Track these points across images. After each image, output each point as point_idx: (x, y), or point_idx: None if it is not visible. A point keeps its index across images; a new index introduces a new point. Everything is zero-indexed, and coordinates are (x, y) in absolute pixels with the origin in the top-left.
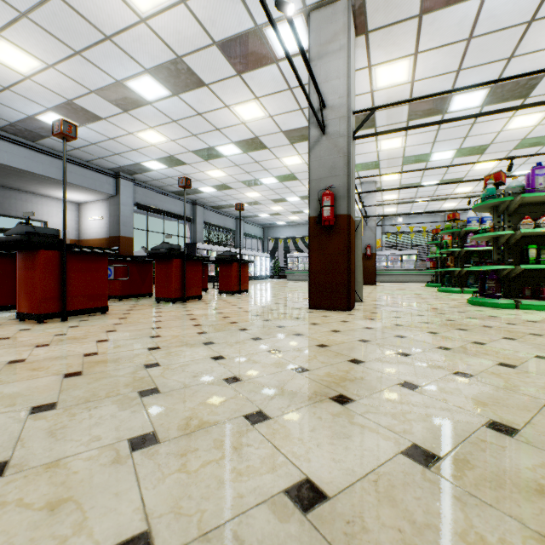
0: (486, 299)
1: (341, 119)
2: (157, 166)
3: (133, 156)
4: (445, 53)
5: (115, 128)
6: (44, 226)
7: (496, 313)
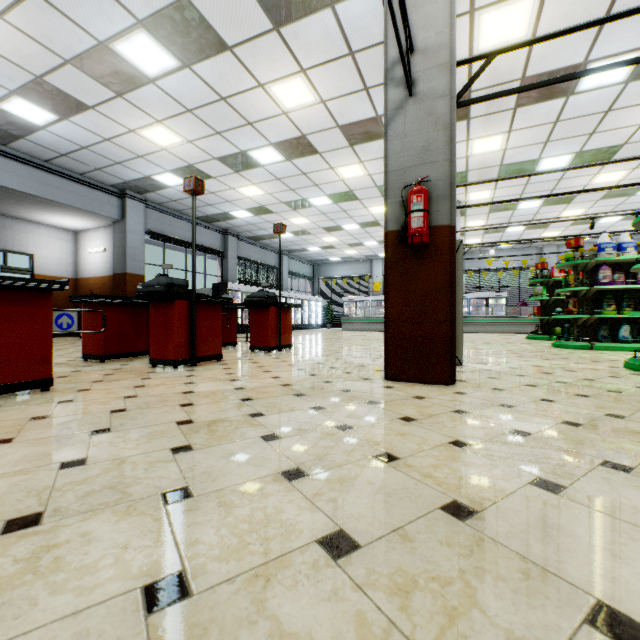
0: None
1: (439, 69)
2: (173, 181)
3: (140, 166)
4: None
5: (109, 122)
6: (30, 260)
7: None
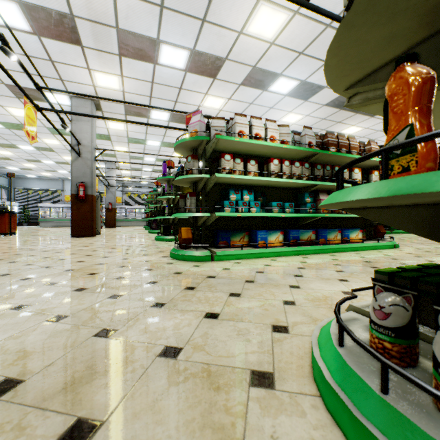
0: (153, 230)
1: (89, 152)
2: None
3: None
4: (139, 127)
5: None
6: None
7: (151, 235)
